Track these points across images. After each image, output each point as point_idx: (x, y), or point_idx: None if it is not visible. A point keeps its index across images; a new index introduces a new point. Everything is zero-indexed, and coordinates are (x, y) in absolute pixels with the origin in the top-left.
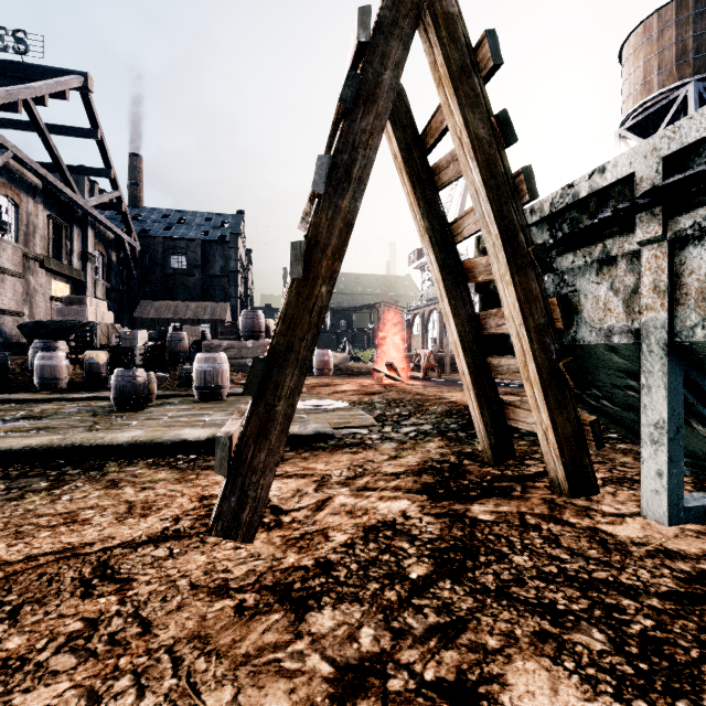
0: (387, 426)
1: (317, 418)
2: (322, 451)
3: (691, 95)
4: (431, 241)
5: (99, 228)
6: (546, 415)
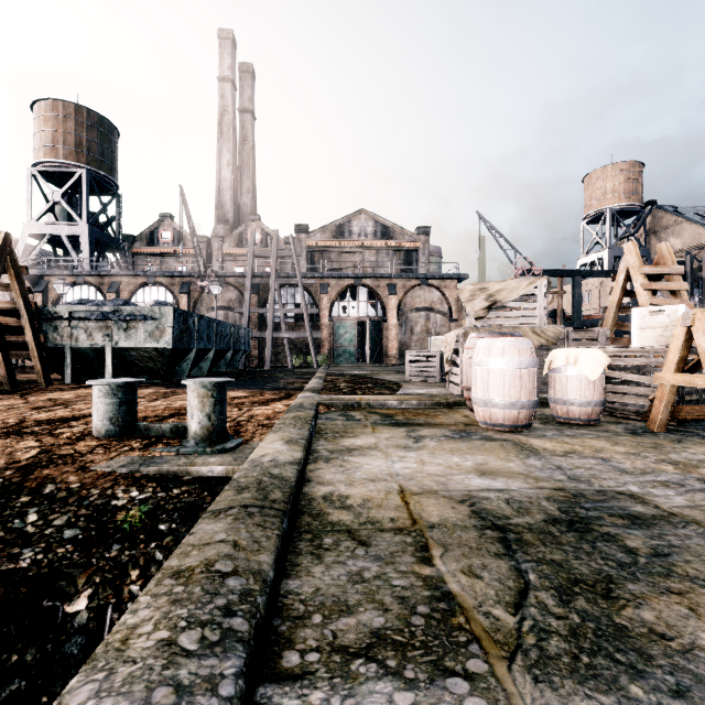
0: None
1: None
2: None
3: (85, 177)
4: None
5: None
6: (40, 366)
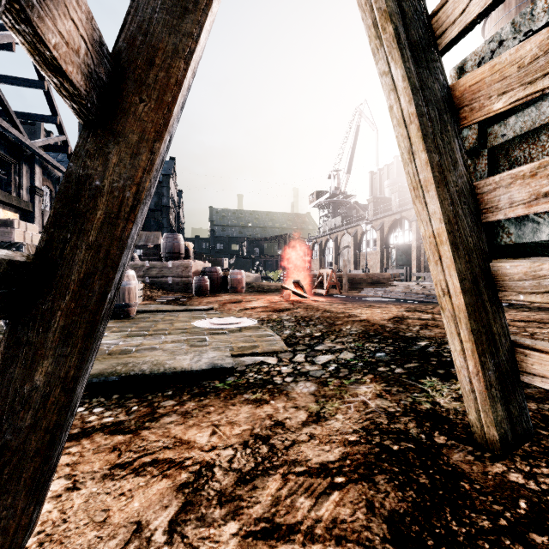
0: (299, 352)
1: (219, 341)
2: (214, 398)
3: None
4: (399, 36)
5: (47, 167)
6: None
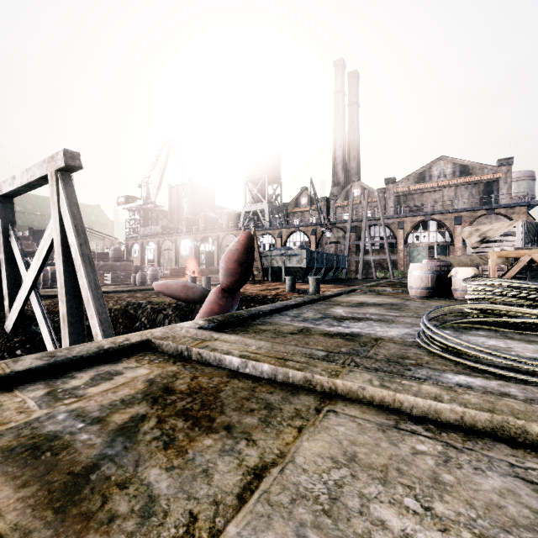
0: None
1: None
2: None
3: (267, 178)
4: None
5: None
6: (262, 274)
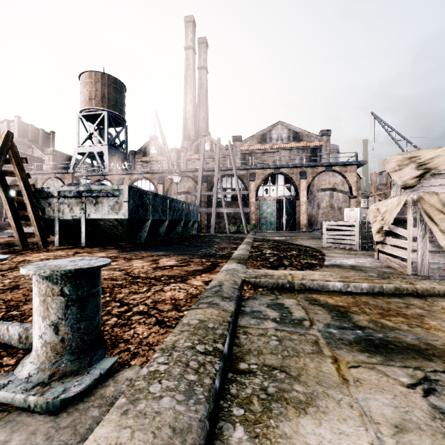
0: None
1: None
2: None
3: (106, 116)
4: (3, 190)
5: None
6: (38, 232)
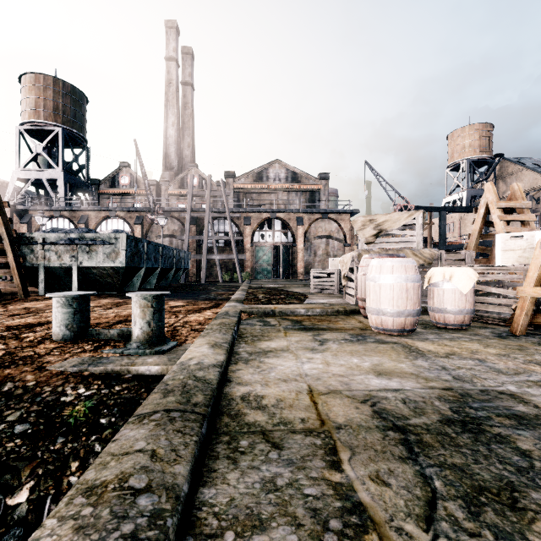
0: None
1: None
2: None
3: (61, 134)
4: None
5: None
6: (19, 281)
